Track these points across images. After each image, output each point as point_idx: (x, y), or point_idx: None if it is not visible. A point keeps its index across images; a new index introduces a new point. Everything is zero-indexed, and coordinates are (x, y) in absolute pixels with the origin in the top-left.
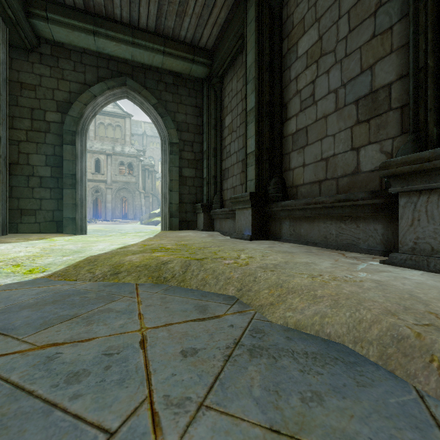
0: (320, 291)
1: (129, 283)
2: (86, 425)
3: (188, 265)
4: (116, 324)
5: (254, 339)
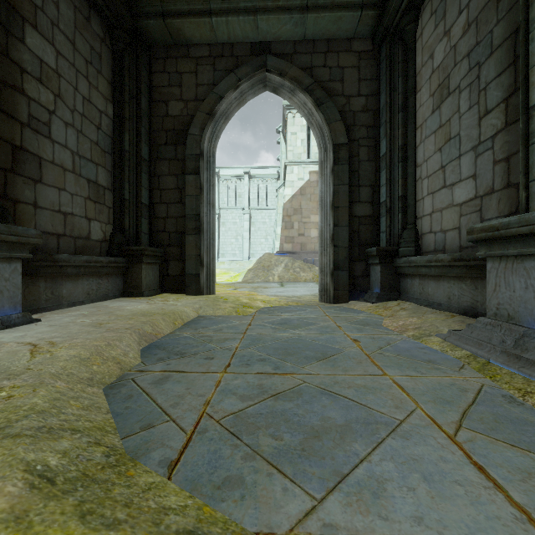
0: (100, 343)
1: (184, 481)
2: (256, 350)
3: (49, 427)
4: (240, 381)
5: (171, 357)
